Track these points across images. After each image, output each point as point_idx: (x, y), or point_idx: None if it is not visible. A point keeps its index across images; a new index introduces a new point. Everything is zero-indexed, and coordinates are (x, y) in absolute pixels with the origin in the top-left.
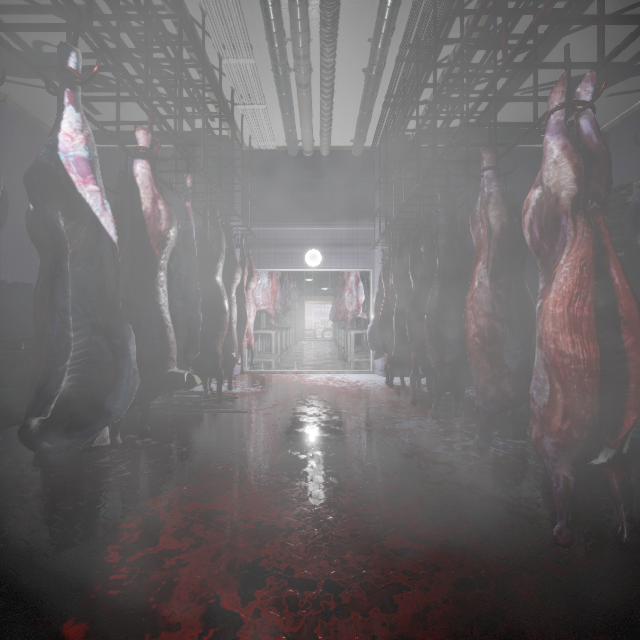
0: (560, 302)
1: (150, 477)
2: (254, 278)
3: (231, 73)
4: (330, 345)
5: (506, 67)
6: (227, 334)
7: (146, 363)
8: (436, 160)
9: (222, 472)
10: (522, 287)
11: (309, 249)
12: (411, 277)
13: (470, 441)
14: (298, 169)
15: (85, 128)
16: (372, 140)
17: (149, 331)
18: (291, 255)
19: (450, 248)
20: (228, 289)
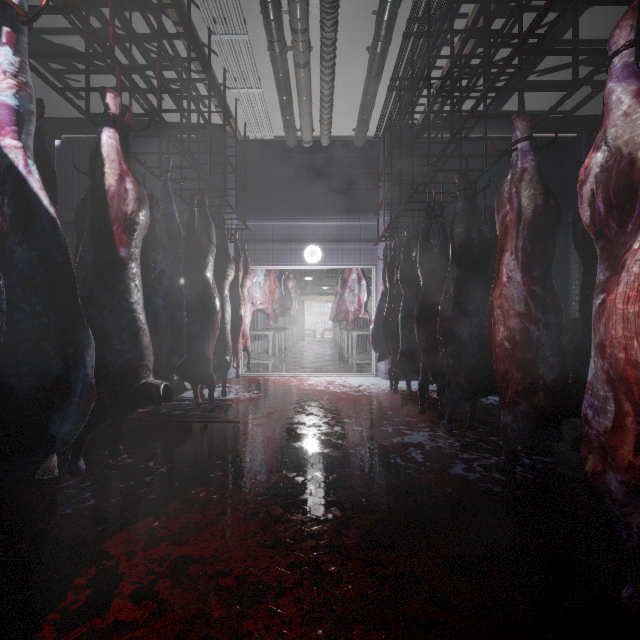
0: (638, 296)
1: (117, 508)
2: (249, 275)
3: (223, 51)
4: (330, 346)
5: (553, 3)
6: (218, 335)
7: (109, 372)
8: (453, 137)
9: (203, 501)
10: (551, 282)
11: (308, 245)
12: (421, 272)
13: (492, 458)
14: (297, 160)
15: (14, 70)
16: (375, 129)
17: (113, 333)
18: (289, 251)
19: (469, 237)
20: (219, 286)
